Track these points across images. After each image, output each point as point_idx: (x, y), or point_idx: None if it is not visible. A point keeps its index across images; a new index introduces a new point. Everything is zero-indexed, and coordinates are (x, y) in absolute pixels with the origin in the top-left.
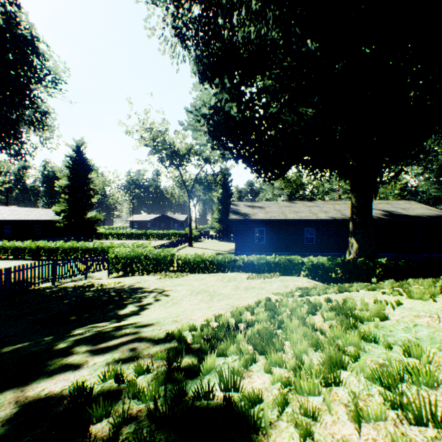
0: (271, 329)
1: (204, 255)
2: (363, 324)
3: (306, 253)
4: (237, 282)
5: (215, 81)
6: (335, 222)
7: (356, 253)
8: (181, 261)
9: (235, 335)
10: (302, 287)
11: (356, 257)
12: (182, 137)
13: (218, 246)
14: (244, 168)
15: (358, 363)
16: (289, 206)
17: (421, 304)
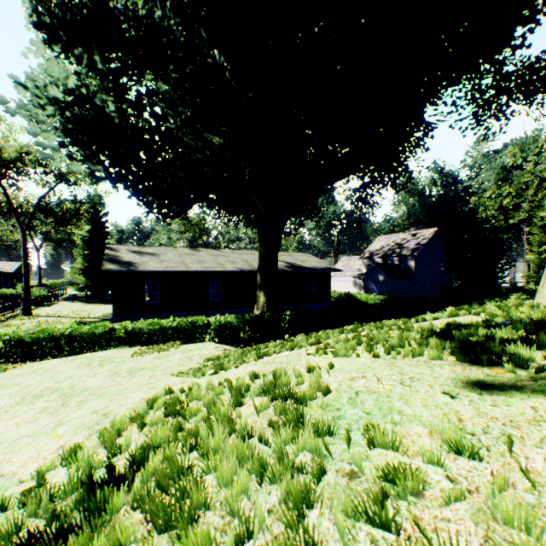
0: (179, 454)
1: (56, 327)
2: (307, 406)
3: (213, 312)
4: (116, 363)
5: (76, 50)
6: (244, 274)
7: (264, 308)
8: (5, 343)
9: (106, 500)
10: (212, 357)
11: (264, 312)
12: (9, 130)
13: (84, 312)
14: (129, 197)
15: (323, 484)
16: (191, 254)
17: (348, 362)
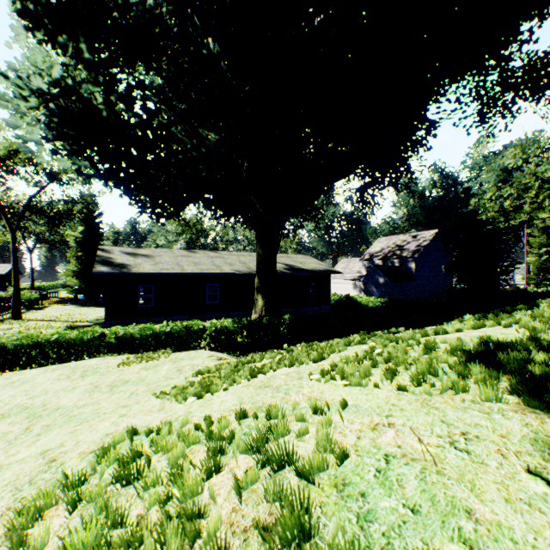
0: None
1: (41, 333)
2: (314, 485)
3: (209, 315)
4: (99, 375)
5: (60, 37)
6: (241, 277)
7: (263, 311)
8: None
9: None
10: (203, 370)
11: (262, 316)
12: None
13: (76, 315)
14: (120, 196)
15: None
16: (187, 255)
17: (364, 395)
